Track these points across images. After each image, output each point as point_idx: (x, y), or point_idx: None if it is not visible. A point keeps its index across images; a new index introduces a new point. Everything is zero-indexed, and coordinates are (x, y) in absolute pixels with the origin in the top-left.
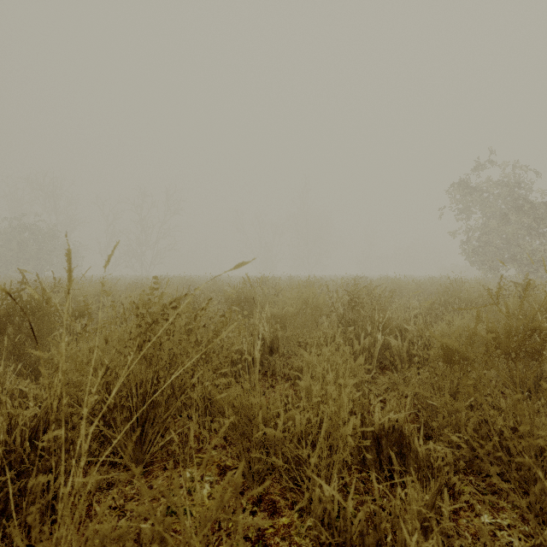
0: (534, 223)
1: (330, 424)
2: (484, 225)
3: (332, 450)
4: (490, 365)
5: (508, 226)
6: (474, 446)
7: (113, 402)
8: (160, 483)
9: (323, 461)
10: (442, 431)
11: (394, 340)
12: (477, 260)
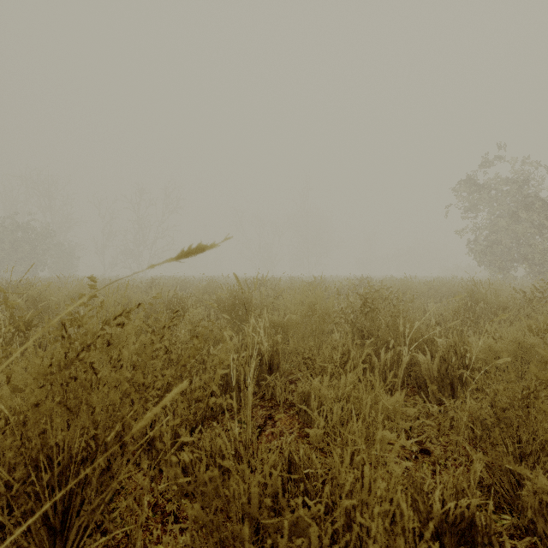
0: (547, 221)
1: None
2: (492, 223)
3: None
4: None
5: (519, 225)
6: None
7: None
8: None
9: None
10: (534, 518)
11: (422, 356)
12: (484, 260)
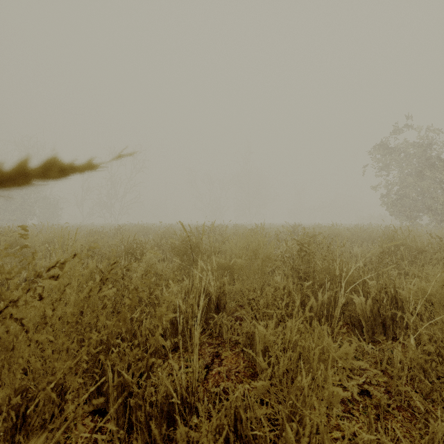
0: None
1: None
2: (401, 180)
3: None
4: None
5: (424, 181)
6: None
7: None
8: None
9: None
10: None
11: (357, 297)
12: (395, 210)
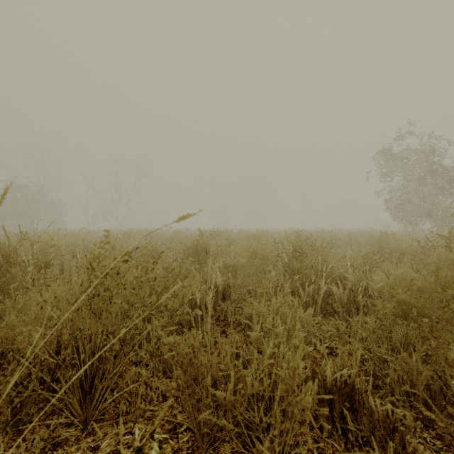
0: (447, 184)
1: (284, 388)
2: (404, 186)
3: (285, 414)
4: (450, 323)
5: (425, 187)
6: (433, 407)
7: (55, 363)
8: (107, 442)
9: (277, 430)
10: (393, 385)
11: (336, 288)
12: (398, 215)
